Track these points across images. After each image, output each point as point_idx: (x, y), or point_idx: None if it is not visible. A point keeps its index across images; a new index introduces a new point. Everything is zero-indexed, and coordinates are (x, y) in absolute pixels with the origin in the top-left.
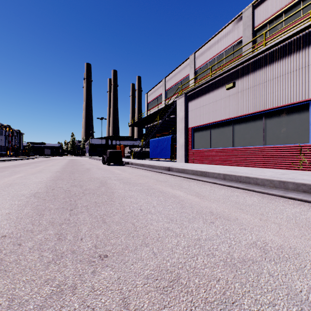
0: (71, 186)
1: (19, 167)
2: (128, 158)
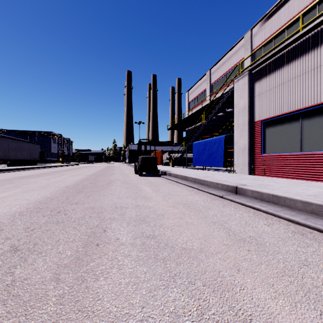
0: None
1: (40, 177)
2: (166, 165)
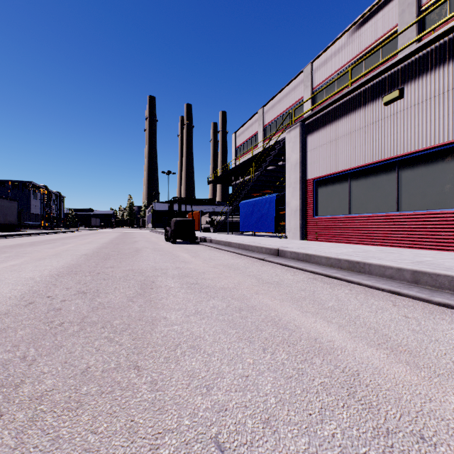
0: (74, 295)
1: (36, 245)
2: (206, 231)
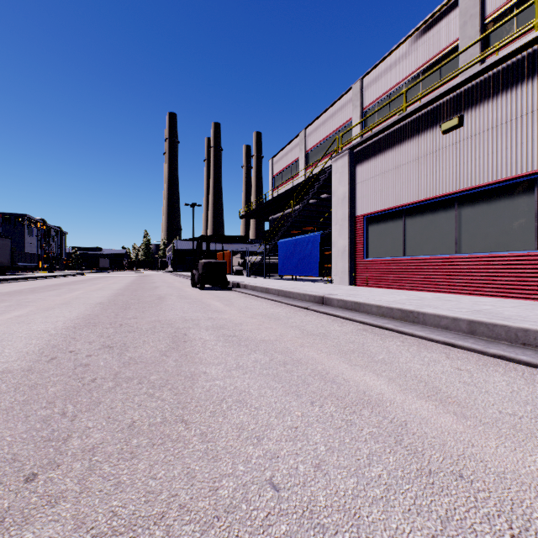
0: (100, 350)
1: (39, 292)
2: (238, 275)
